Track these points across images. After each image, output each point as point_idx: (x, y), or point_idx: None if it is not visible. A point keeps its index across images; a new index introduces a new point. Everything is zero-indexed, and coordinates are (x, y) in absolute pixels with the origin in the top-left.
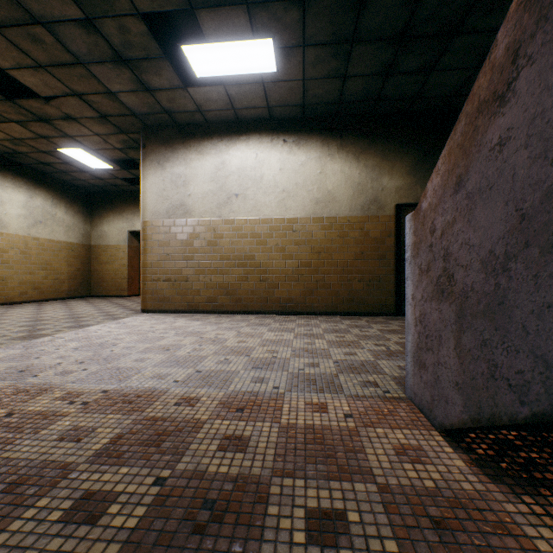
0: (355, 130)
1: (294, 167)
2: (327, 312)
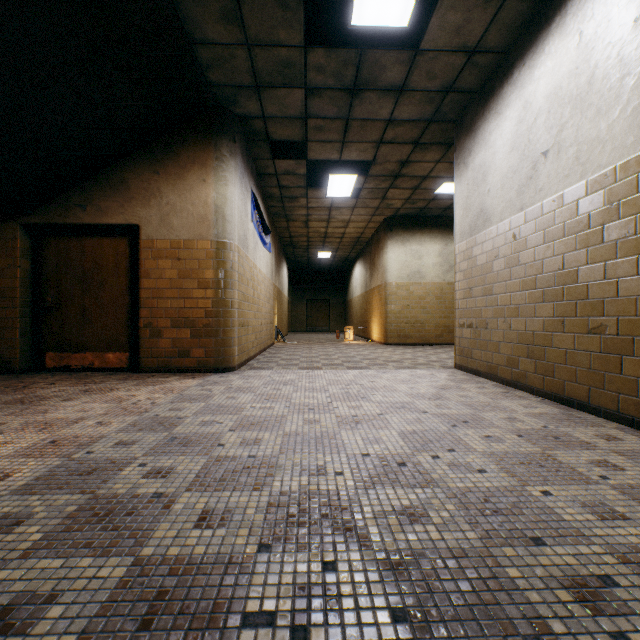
0: None
1: None
2: None
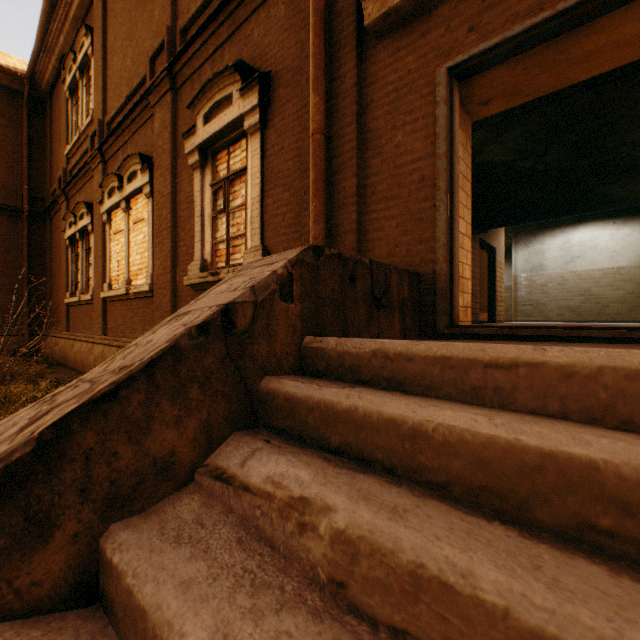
0: None
1: (620, 237)
2: None
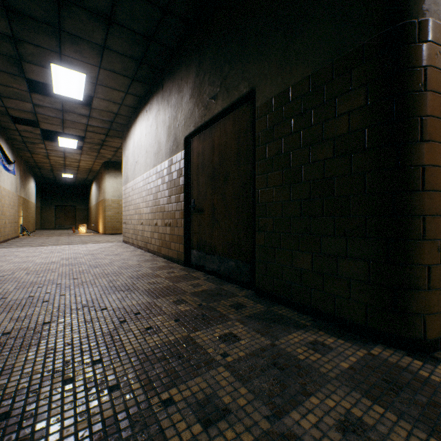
0: (167, 75)
1: (149, 130)
2: (158, 253)
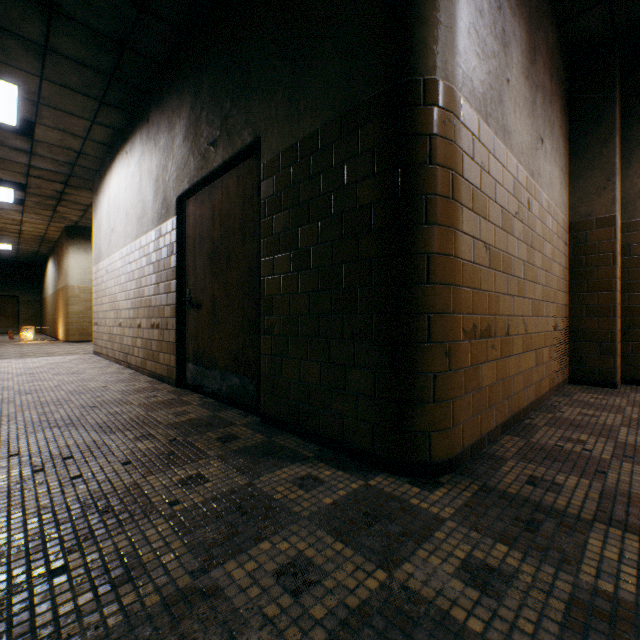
0: (155, 103)
1: (130, 182)
2: (142, 369)
